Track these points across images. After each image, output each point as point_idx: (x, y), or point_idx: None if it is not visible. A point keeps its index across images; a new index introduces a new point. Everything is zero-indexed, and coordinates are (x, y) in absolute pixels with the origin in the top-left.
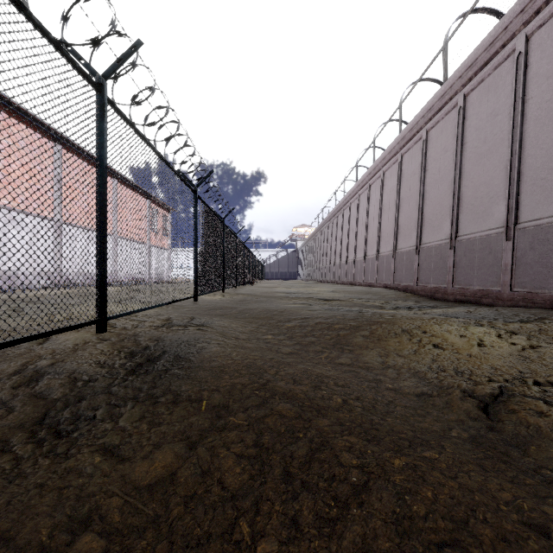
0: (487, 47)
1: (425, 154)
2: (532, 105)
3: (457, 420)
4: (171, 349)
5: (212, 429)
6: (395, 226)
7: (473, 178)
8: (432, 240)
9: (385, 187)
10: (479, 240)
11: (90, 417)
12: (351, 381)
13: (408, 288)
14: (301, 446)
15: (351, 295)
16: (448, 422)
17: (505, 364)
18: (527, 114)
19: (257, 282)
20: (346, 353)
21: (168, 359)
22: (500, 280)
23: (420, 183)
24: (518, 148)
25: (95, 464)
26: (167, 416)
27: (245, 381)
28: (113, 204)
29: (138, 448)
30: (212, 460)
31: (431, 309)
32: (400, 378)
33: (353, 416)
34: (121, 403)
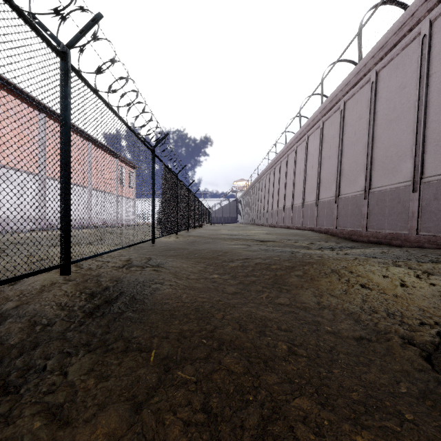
0: (396, 31)
1: (343, 121)
2: (435, 79)
3: (402, 370)
4: (128, 290)
5: (159, 385)
6: (317, 180)
7: (383, 140)
8: (349, 192)
9: (309, 149)
10: (390, 192)
11: (40, 368)
12: (292, 324)
13: (328, 231)
14: (252, 412)
15: (282, 237)
16: (393, 372)
17: (430, 305)
18: (431, 86)
19: (205, 226)
20: (284, 293)
21: (124, 300)
22: (408, 225)
23: (338, 145)
24: (423, 114)
25: (33, 431)
26: (115, 369)
27: (194, 327)
28: (77, 160)
29: (82, 408)
30: (157, 429)
31: (350, 250)
32: (336, 319)
33: (301, 368)
34: (73, 350)
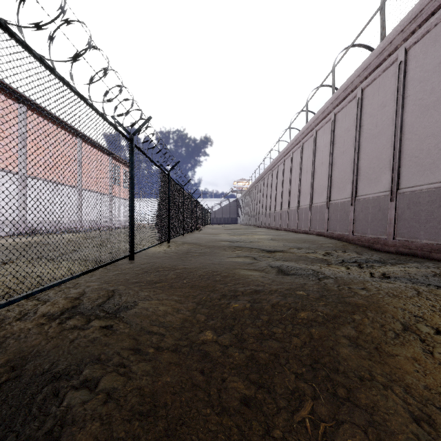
0: None
1: (360, 111)
2: None
3: None
4: (7, 417)
5: None
6: (328, 179)
7: (417, 130)
8: (369, 192)
9: (318, 145)
10: (427, 193)
11: None
12: None
13: (343, 237)
14: None
15: (290, 244)
16: None
17: None
18: None
19: (204, 227)
20: (346, 403)
21: None
22: None
23: (355, 139)
24: None
25: None
26: None
27: None
28: None
29: None
30: None
31: (385, 267)
32: None
33: None
34: None
